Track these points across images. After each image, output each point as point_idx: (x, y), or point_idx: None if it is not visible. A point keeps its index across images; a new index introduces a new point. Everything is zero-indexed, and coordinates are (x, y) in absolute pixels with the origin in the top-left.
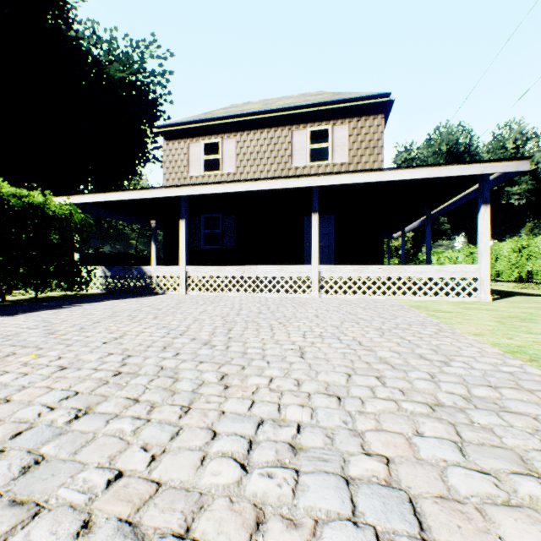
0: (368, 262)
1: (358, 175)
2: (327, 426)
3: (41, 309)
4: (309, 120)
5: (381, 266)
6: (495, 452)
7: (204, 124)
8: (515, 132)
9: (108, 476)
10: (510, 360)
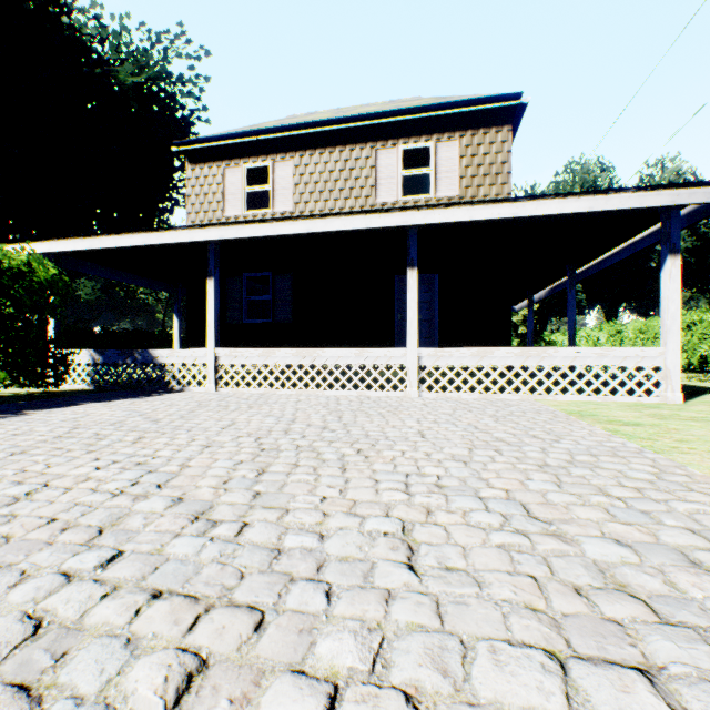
0: (488, 343)
1: (480, 208)
2: None
3: None
4: (402, 134)
5: (513, 349)
6: None
7: (247, 140)
8: (669, 172)
9: None
10: None
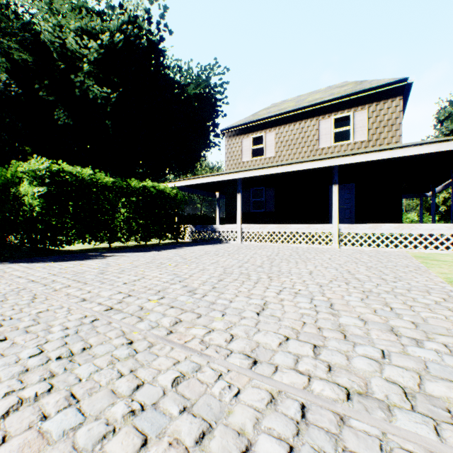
0: (386, 221)
1: (371, 154)
2: (311, 290)
3: (168, 249)
4: (333, 110)
5: (393, 225)
6: (376, 301)
7: (252, 124)
8: None
9: (237, 291)
10: (442, 284)
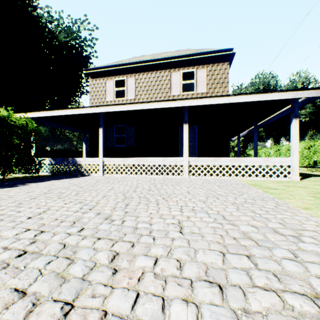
0: (218, 155)
1: (214, 99)
2: None
3: (1, 187)
4: (182, 65)
5: (228, 158)
6: None
7: (115, 68)
8: (302, 78)
9: None
10: None
